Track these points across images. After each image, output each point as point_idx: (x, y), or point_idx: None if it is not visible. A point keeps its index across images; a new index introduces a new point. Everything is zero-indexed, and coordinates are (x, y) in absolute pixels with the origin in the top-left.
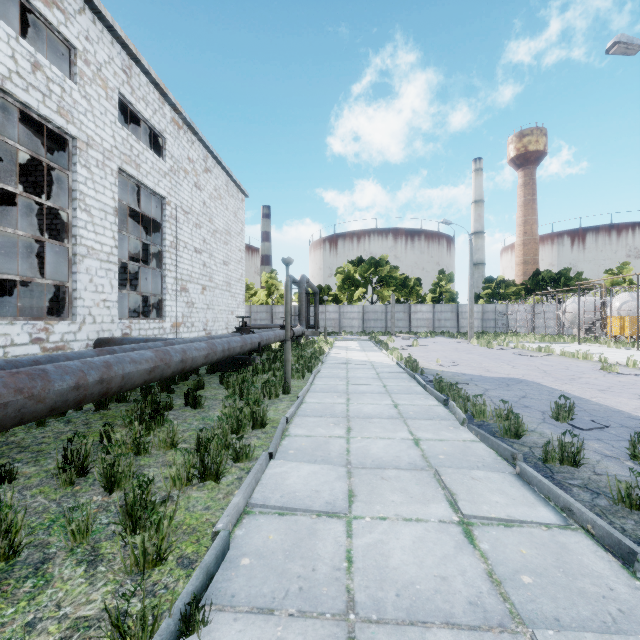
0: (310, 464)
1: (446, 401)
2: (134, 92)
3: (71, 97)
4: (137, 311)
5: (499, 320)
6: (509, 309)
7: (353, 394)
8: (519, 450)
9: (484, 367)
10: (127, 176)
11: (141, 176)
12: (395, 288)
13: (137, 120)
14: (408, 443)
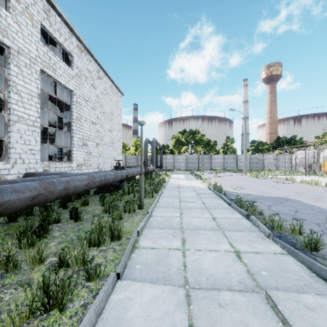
0: (152, 285)
1: (248, 215)
2: (52, 25)
3: (6, 21)
4: (57, 157)
5: (259, 163)
6: (264, 157)
7: (184, 209)
8: (325, 265)
9: (260, 190)
10: (47, 75)
11: (56, 76)
12: (203, 146)
13: (57, 46)
14: (232, 256)
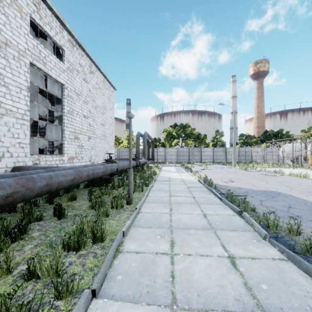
0: (133, 306)
1: (240, 212)
2: (42, 19)
3: None
4: (49, 150)
5: (247, 156)
6: (252, 150)
7: (174, 204)
8: None
9: (250, 183)
10: (37, 69)
11: (47, 70)
12: (193, 139)
13: (48, 40)
14: (226, 263)
